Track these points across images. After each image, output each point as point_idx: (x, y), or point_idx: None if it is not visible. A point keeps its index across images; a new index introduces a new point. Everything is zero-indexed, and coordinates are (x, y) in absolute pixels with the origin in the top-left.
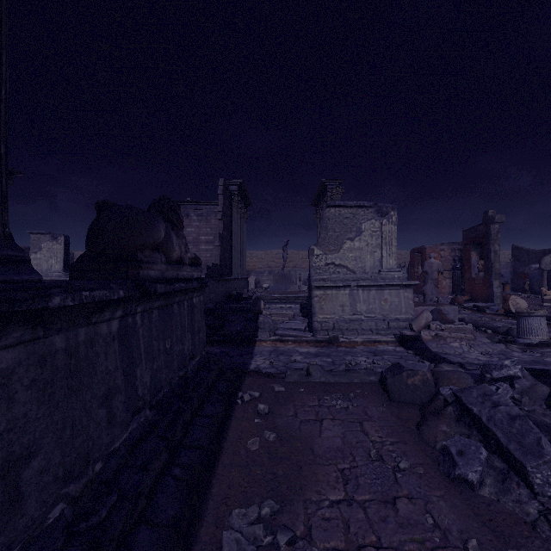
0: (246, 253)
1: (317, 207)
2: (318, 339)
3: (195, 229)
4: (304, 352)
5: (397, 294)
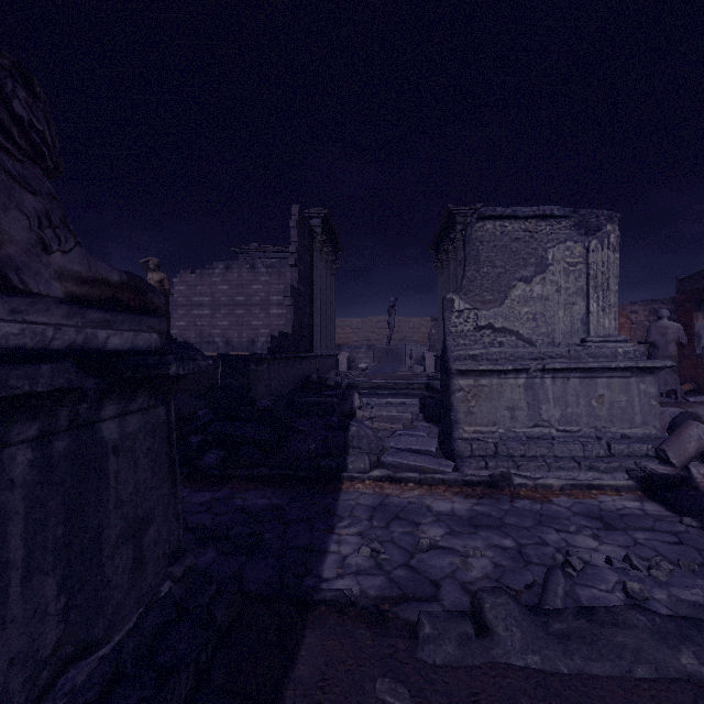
0: (336, 321)
1: (437, 251)
2: (468, 479)
3: (263, 286)
4: (444, 513)
5: (624, 385)
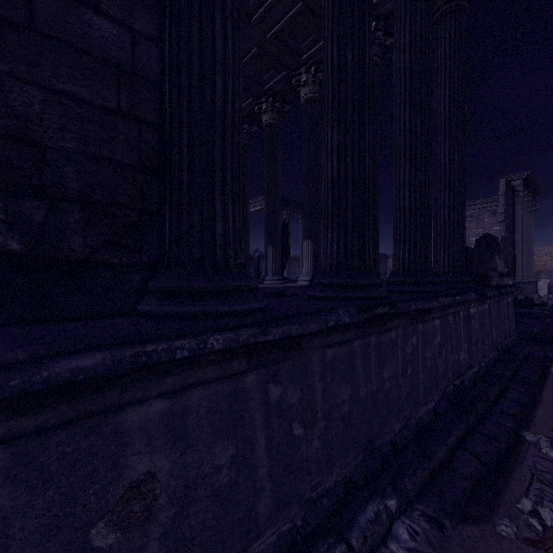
0: None
1: None
2: None
3: None
4: None
5: None
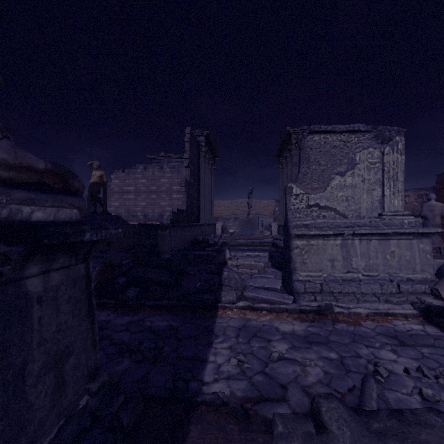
0: (215, 202)
1: (279, 157)
2: (303, 308)
3: (167, 180)
4: (287, 332)
5: (408, 245)
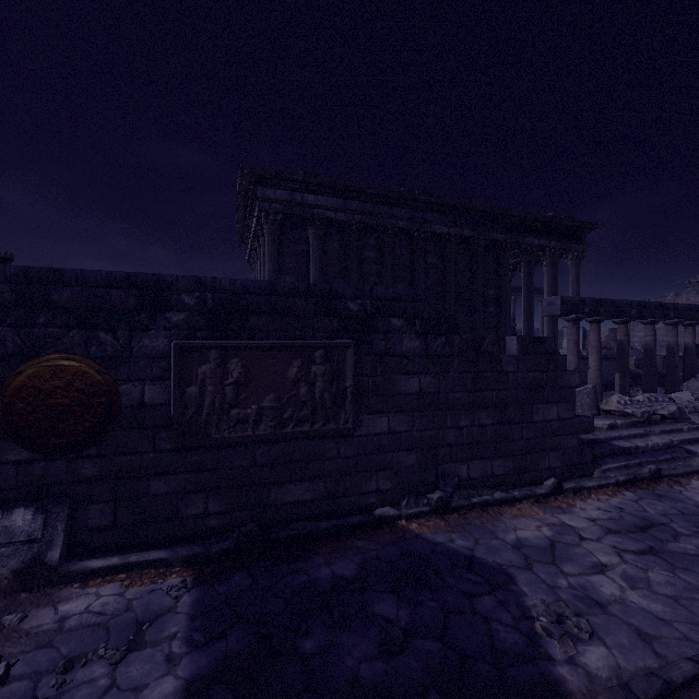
0: None
1: None
2: None
3: None
4: None
5: None
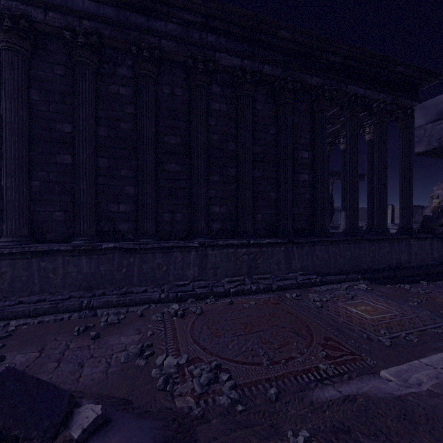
0: None
1: None
2: None
3: None
4: None
5: None
